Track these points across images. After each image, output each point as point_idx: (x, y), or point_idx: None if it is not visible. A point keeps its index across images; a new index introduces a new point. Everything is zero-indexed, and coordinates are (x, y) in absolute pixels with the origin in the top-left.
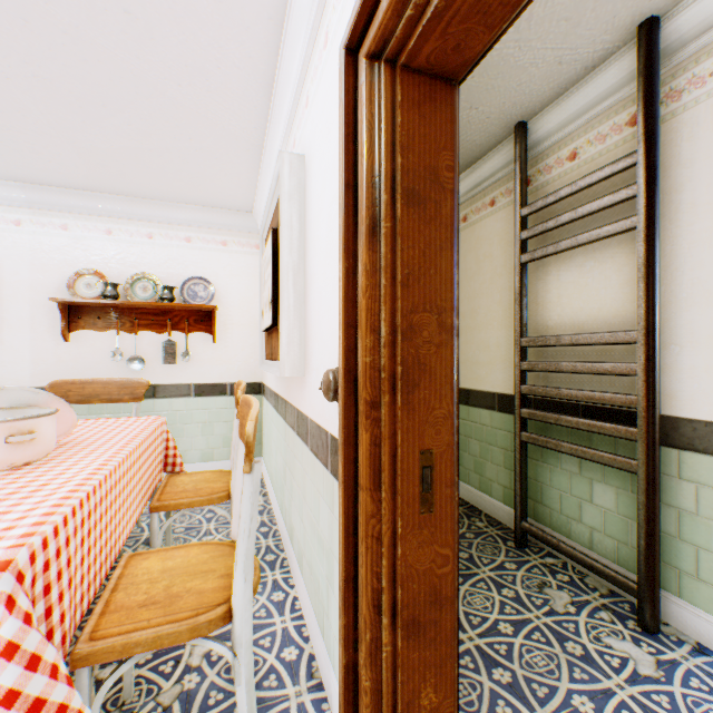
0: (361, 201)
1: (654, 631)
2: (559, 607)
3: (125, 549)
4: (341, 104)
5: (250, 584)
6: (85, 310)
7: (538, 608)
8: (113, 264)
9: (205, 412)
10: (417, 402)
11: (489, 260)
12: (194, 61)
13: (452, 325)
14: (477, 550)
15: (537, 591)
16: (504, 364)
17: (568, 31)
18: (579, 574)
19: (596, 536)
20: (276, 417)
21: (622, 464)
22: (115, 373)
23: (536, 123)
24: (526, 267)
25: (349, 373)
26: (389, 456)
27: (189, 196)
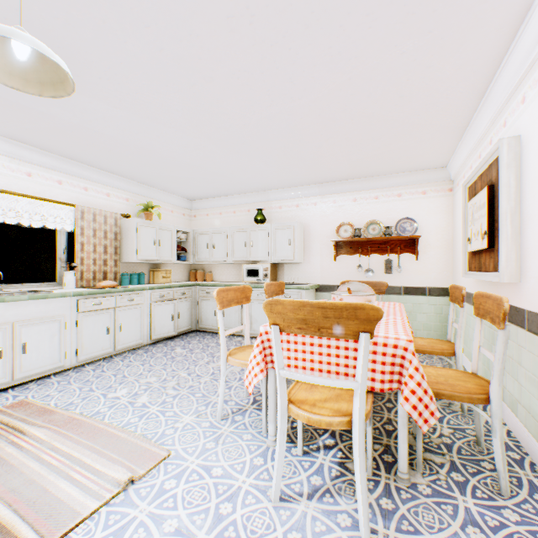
0: None
1: None
2: None
3: None
4: None
5: (500, 388)
6: (343, 244)
7: None
8: (356, 217)
9: (409, 305)
10: None
11: None
12: (431, 101)
13: None
14: None
15: None
16: None
17: None
18: None
19: None
20: None
21: None
22: (357, 278)
23: None
24: None
25: None
26: None
27: (402, 168)
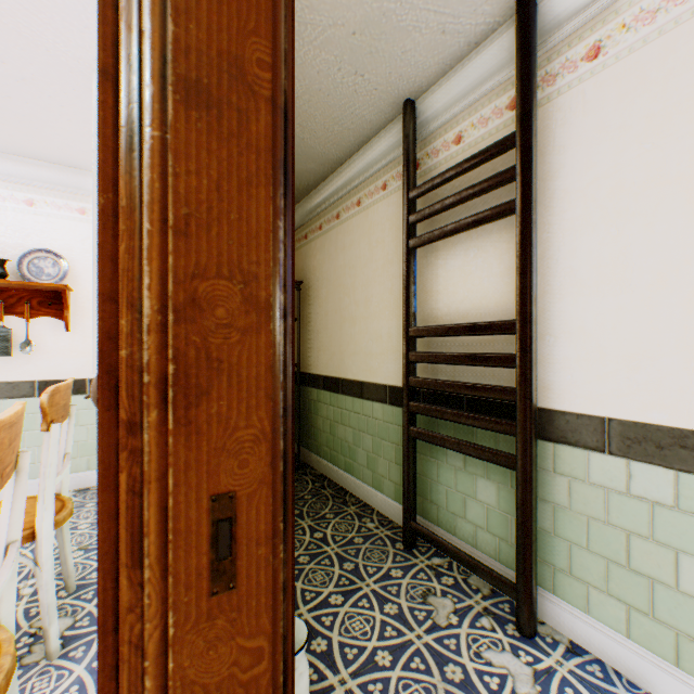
0: (120, 96)
1: (532, 634)
2: (442, 619)
3: None
4: None
5: None
6: None
7: (421, 625)
8: None
9: None
10: (205, 420)
11: (382, 246)
12: None
13: (270, 301)
14: (364, 558)
15: (421, 601)
16: (395, 355)
17: None
18: (464, 574)
19: (480, 533)
20: None
21: (502, 460)
22: None
23: (424, 102)
24: (414, 254)
25: (107, 375)
26: (158, 509)
27: (27, 147)
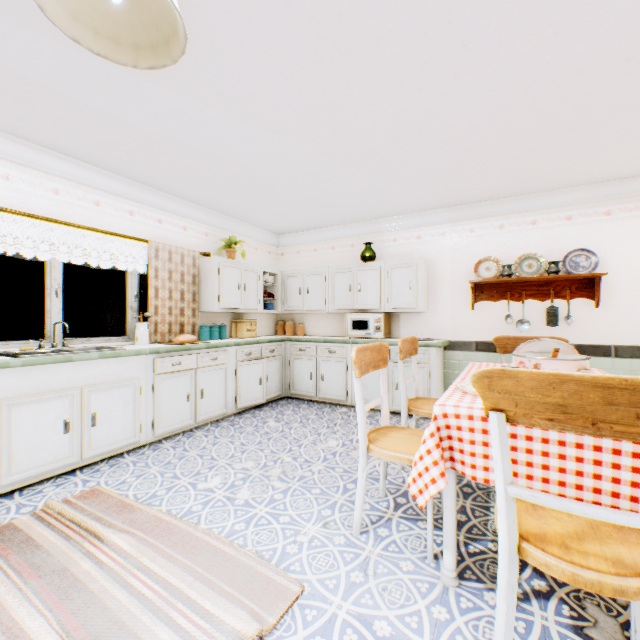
0: None
1: None
2: None
3: None
4: None
5: None
6: (483, 287)
7: None
8: (502, 250)
9: None
10: None
11: None
12: None
13: None
14: None
15: None
16: None
17: None
18: None
19: None
20: None
21: None
22: (504, 333)
23: None
24: None
25: None
26: None
27: (577, 180)
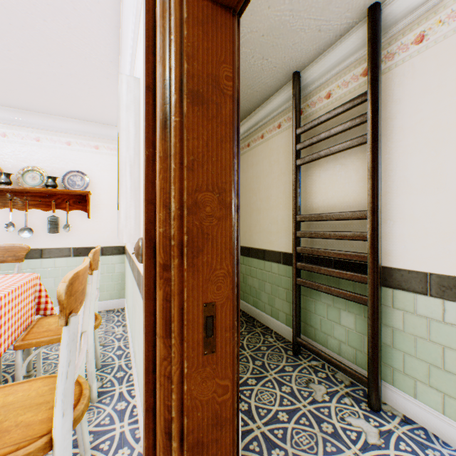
0: (157, 100)
1: (378, 409)
2: (319, 397)
3: (4, 376)
4: (144, 22)
5: (69, 416)
6: None
7: (305, 399)
8: (7, 159)
9: None
10: (201, 265)
11: (277, 164)
12: (54, 1)
13: (231, 203)
14: (268, 359)
15: (305, 386)
16: (286, 233)
17: (324, 7)
18: (332, 371)
19: (343, 346)
20: (130, 271)
21: (358, 299)
22: (9, 240)
23: (306, 72)
24: (299, 169)
25: (149, 241)
26: (178, 309)
27: (68, 111)
